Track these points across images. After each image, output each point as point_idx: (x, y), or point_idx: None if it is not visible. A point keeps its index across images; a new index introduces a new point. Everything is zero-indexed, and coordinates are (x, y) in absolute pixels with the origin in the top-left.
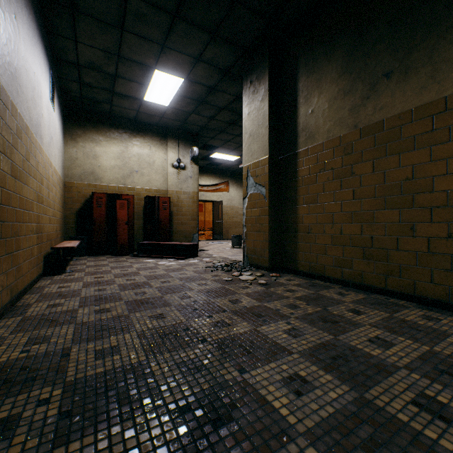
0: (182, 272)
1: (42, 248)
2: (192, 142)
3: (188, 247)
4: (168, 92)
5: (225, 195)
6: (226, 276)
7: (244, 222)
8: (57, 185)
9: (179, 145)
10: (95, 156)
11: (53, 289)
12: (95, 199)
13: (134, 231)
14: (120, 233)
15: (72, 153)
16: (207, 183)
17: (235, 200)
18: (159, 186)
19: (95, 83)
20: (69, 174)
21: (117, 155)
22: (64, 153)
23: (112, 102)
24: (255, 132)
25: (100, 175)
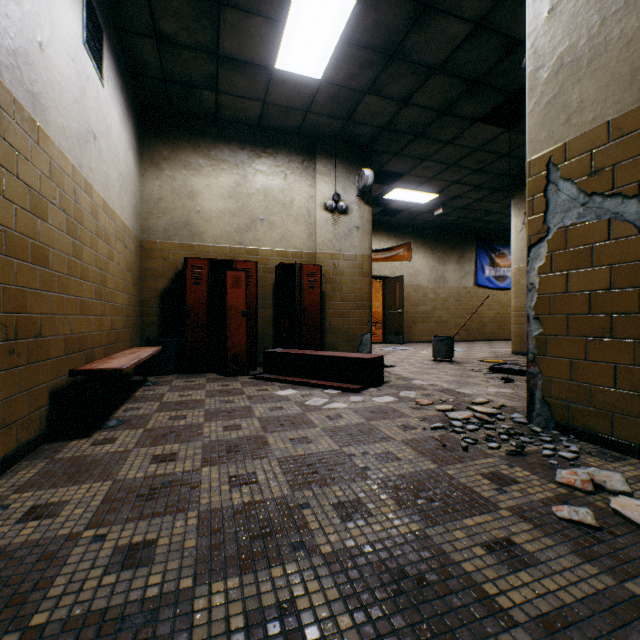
0: (380, 446)
1: (42, 374)
2: (360, 163)
3: (361, 362)
4: (325, 36)
5: (405, 266)
6: (538, 485)
7: (533, 309)
8: (116, 239)
9: (336, 169)
10: (190, 194)
11: (4, 522)
12: (189, 269)
13: (256, 329)
14: (232, 334)
15: (153, 190)
16: (374, 247)
17: (421, 275)
18: (301, 246)
19: (182, 33)
20: (147, 227)
21: (227, 191)
22: (139, 189)
23: (218, 85)
24: (587, 44)
25: (200, 227)
